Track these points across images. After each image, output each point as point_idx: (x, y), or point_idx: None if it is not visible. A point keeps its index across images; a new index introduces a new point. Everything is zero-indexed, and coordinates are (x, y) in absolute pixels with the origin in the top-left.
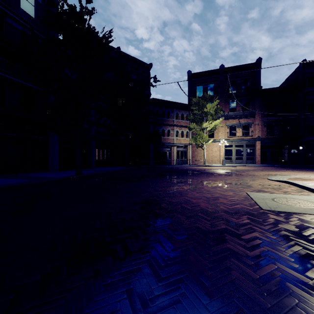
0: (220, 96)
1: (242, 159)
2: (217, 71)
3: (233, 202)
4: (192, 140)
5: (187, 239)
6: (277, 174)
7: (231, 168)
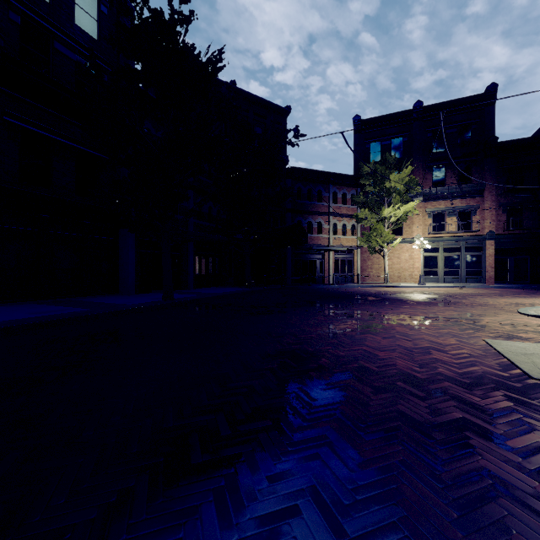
0: (415, 160)
1: (458, 274)
2: (408, 113)
3: (463, 361)
4: (363, 240)
5: (387, 441)
6: (536, 304)
7: (437, 291)
